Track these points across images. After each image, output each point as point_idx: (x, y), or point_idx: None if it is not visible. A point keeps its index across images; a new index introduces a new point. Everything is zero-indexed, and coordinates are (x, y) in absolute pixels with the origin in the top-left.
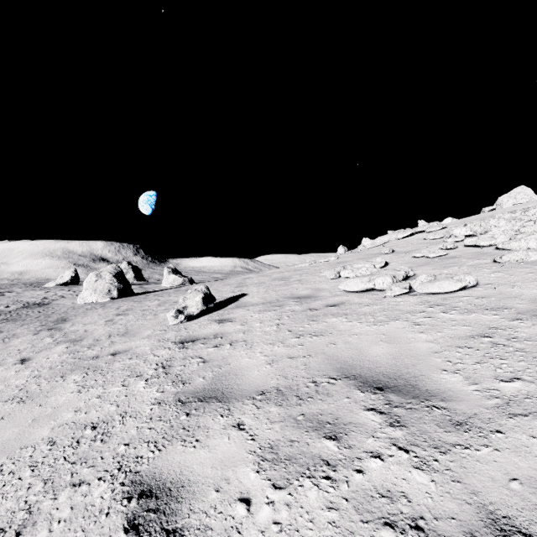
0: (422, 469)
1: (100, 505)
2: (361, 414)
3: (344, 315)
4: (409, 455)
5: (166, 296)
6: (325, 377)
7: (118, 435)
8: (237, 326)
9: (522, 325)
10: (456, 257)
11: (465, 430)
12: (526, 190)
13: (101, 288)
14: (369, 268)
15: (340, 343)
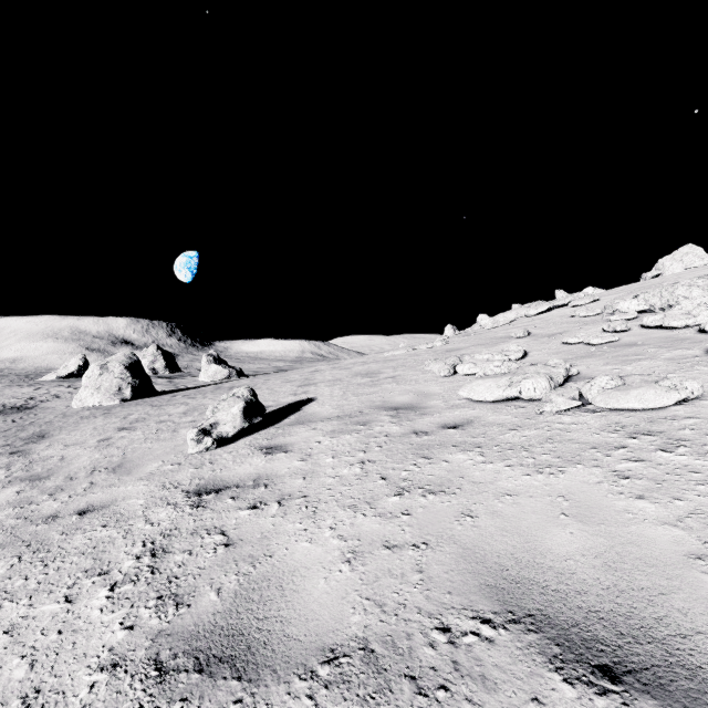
0: None
1: None
2: None
3: (476, 447)
4: None
5: (199, 398)
6: (467, 617)
7: None
8: (295, 463)
9: None
10: (637, 344)
11: None
12: (696, 250)
13: (108, 385)
14: (506, 363)
15: (482, 515)
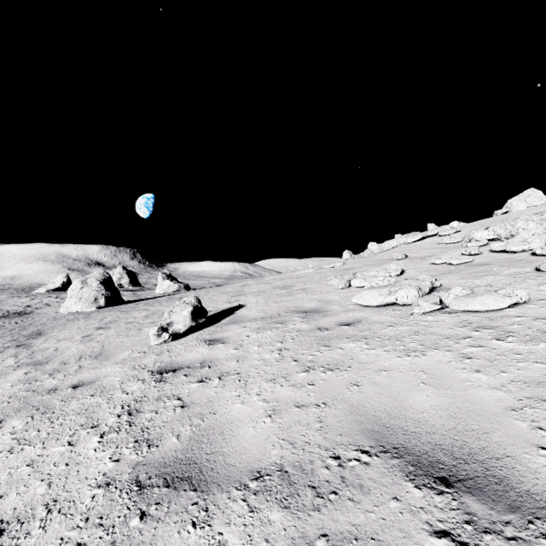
0: None
1: None
2: (427, 544)
3: (363, 338)
4: None
5: (157, 305)
6: (352, 449)
7: None
8: (230, 350)
9: None
10: (485, 264)
11: None
12: (536, 193)
13: (87, 296)
14: (387, 278)
15: (365, 384)
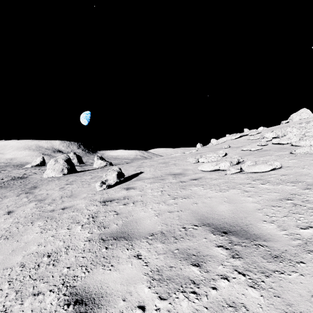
0: (254, 287)
1: (49, 309)
2: (214, 249)
3: (201, 185)
4: (245, 277)
5: (96, 173)
6: (191, 225)
7: (63, 261)
8: (137, 192)
9: (310, 193)
10: (268, 150)
11: (280, 261)
12: (307, 111)
13: (58, 168)
14: (216, 157)
15: (199, 203)
